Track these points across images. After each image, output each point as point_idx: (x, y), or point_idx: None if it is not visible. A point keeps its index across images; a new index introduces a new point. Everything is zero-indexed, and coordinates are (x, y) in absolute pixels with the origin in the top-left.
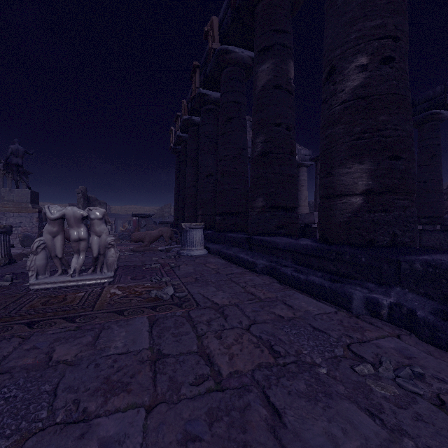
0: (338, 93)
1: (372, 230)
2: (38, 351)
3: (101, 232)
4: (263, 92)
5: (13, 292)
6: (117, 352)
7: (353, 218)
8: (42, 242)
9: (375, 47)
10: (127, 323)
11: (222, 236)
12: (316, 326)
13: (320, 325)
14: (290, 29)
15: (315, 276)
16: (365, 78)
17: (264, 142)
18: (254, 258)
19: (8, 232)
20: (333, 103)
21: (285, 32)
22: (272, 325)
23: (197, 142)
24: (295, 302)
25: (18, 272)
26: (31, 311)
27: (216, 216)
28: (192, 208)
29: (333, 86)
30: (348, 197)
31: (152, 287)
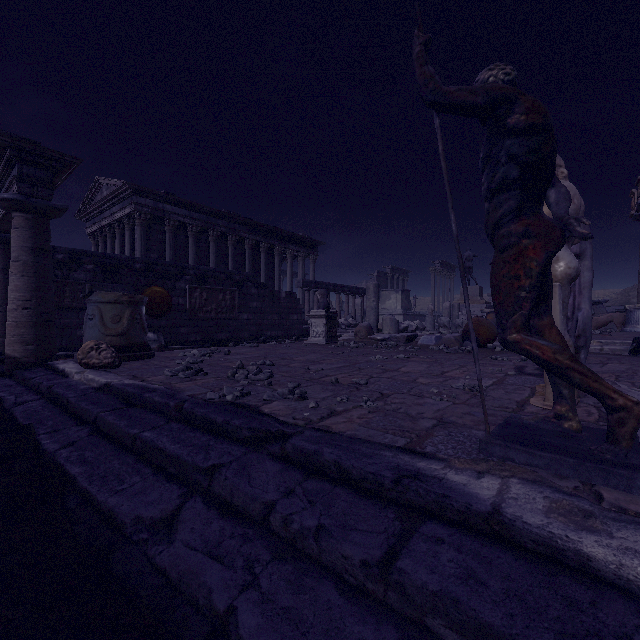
0: None
1: None
2: None
3: None
4: None
5: None
6: None
7: None
8: None
9: None
10: None
11: None
12: None
13: None
14: None
15: None
16: None
17: None
18: None
19: None
20: None
21: None
22: None
23: None
24: None
25: None
26: None
27: None
28: None
29: None
30: None
31: None
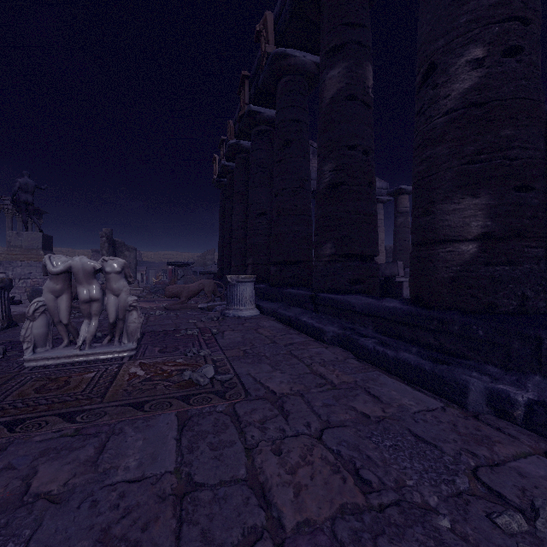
0: (440, 100)
1: (492, 290)
2: (13, 474)
3: (120, 290)
4: (332, 105)
5: (2, 370)
6: (127, 478)
7: (464, 273)
8: (41, 304)
9: (495, 33)
10: (146, 424)
11: (278, 292)
12: (419, 433)
13: (425, 432)
14: (368, 23)
15: (408, 353)
16: (480, 77)
17: (333, 170)
18: (321, 323)
19: (7, 287)
20: (433, 114)
21: (361, 26)
22: (354, 430)
23: (247, 173)
24: (382, 390)
25: (17, 340)
26: (18, 402)
27: (271, 266)
28: (241, 255)
29: (433, 90)
30: (455, 244)
31: (186, 364)
